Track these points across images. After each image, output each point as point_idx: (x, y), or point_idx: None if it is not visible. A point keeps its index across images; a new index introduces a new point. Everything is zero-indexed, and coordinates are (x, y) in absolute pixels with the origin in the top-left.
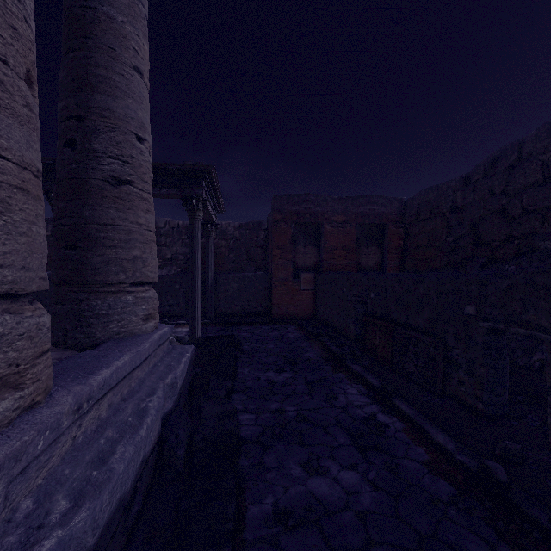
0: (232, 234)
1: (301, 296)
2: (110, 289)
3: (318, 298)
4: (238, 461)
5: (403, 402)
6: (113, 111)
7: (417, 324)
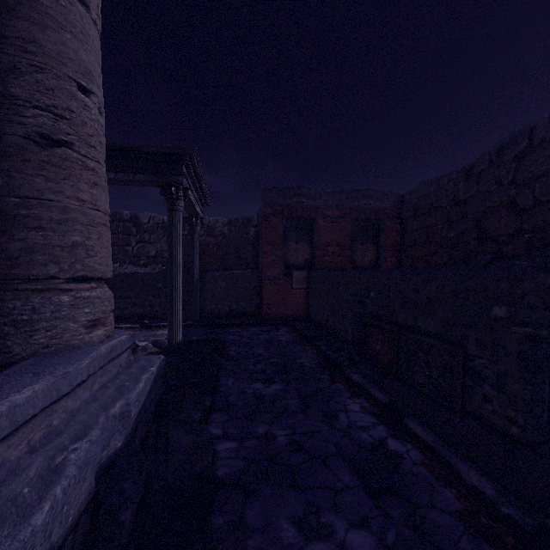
0: (220, 231)
1: (293, 295)
2: (35, 286)
3: (311, 297)
4: (209, 519)
5: (417, 424)
6: (40, 45)
7: (427, 327)
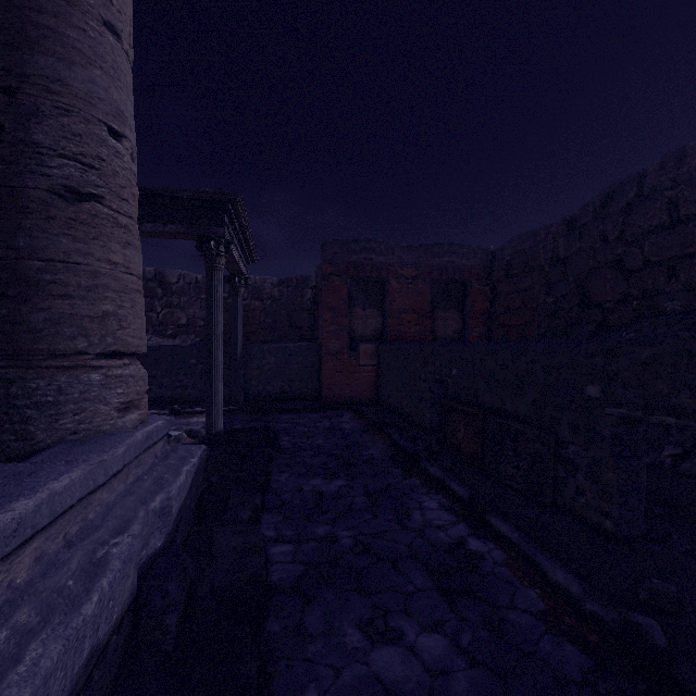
0: (268, 293)
1: (360, 374)
2: (61, 363)
3: (381, 376)
4: (264, 626)
5: (502, 520)
6: (67, 84)
7: (516, 410)
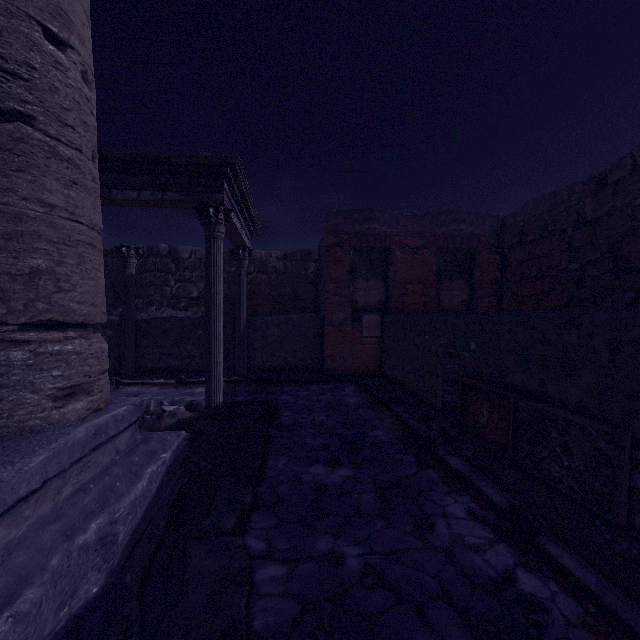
0: (274, 266)
1: (363, 345)
2: None
3: (385, 348)
4: None
5: (563, 548)
6: None
7: (563, 395)
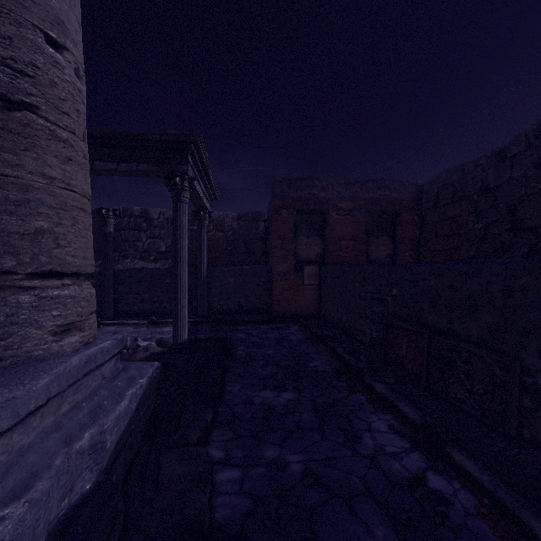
0: (229, 225)
1: (304, 292)
2: None
3: (323, 294)
4: None
5: (465, 455)
6: None
7: (467, 331)
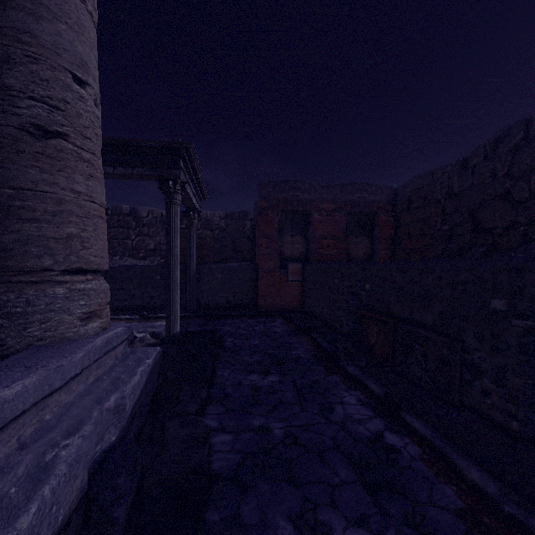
0: (217, 224)
1: (289, 287)
2: (30, 278)
3: (306, 289)
4: (204, 515)
5: (415, 417)
6: (35, 36)
7: (424, 319)
